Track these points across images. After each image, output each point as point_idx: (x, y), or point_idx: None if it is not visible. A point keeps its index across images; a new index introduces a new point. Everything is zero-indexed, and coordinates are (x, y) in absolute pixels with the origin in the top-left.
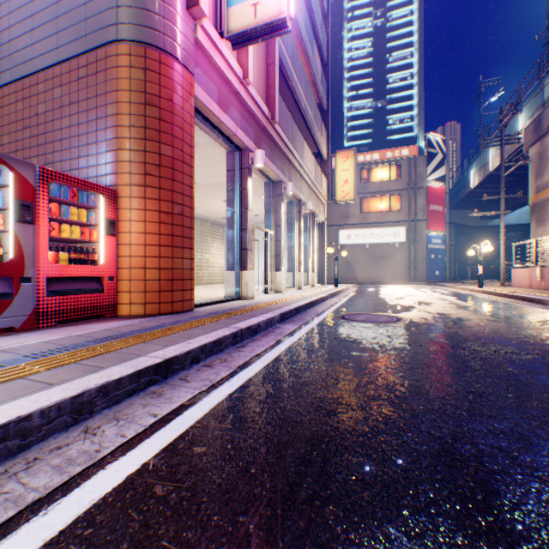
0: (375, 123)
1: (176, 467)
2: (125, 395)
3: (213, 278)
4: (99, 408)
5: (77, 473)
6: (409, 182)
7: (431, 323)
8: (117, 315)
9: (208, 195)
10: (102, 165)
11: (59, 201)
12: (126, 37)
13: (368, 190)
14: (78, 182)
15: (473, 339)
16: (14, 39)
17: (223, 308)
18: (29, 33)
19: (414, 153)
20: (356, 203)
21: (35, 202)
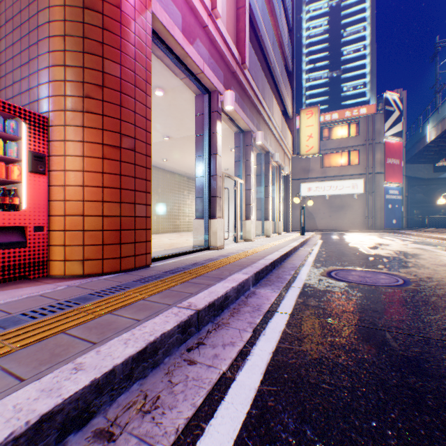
0: (330, 91)
1: None
2: None
3: (188, 226)
4: None
5: None
6: (367, 138)
7: None
8: (50, 274)
9: (182, 149)
10: (34, 88)
11: None
12: None
13: (327, 146)
14: None
15: None
16: None
17: (186, 262)
18: None
19: (372, 111)
20: (316, 159)
21: None
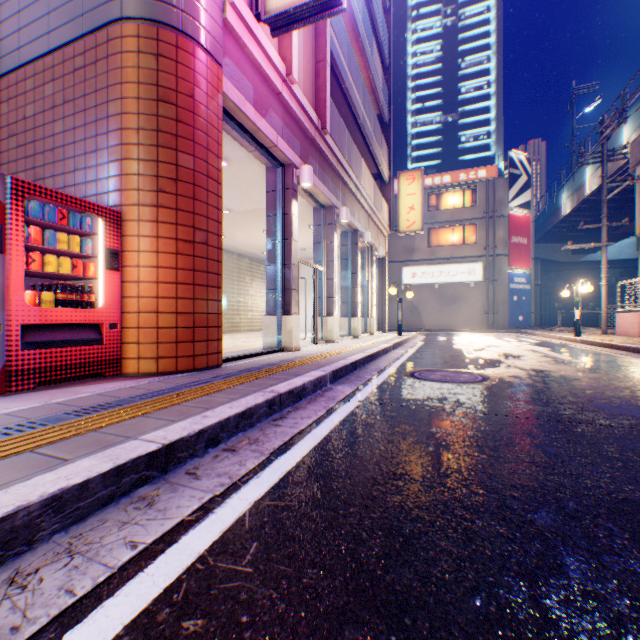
0: (444, 141)
1: None
2: (95, 507)
3: (252, 324)
4: (47, 533)
5: None
6: (487, 209)
7: (529, 384)
8: (122, 373)
9: (246, 224)
10: (103, 179)
11: (42, 224)
12: (133, 14)
13: (437, 219)
14: (67, 199)
15: (593, 407)
16: None
17: (260, 363)
18: (15, 16)
19: (493, 175)
20: (423, 235)
21: (5, 224)
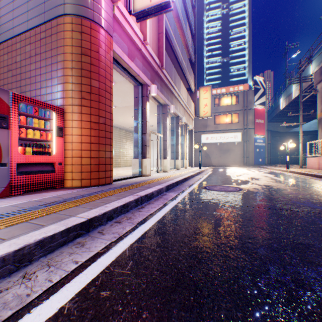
0: (222, 71)
1: (85, 311)
2: (58, 246)
3: (126, 163)
4: (37, 257)
5: (7, 318)
6: (243, 105)
7: (262, 192)
8: (64, 186)
9: (123, 113)
10: (55, 92)
11: (26, 114)
12: (69, 12)
13: (219, 110)
14: (38, 102)
15: (291, 203)
16: (2, 16)
17: (131, 182)
18: (11, 12)
19: (246, 88)
20: (211, 118)
21: (9, 115)
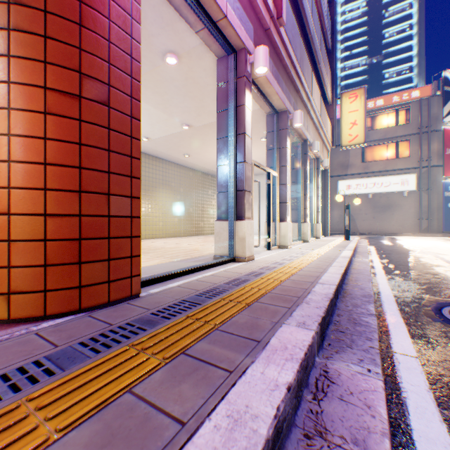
0: (369, 79)
1: None
2: None
3: (213, 228)
4: None
5: None
6: (421, 125)
7: None
8: None
9: (204, 141)
10: None
11: None
12: None
13: (370, 138)
14: None
15: None
16: None
17: (198, 287)
18: None
19: (427, 94)
20: (357, 153)
21: None
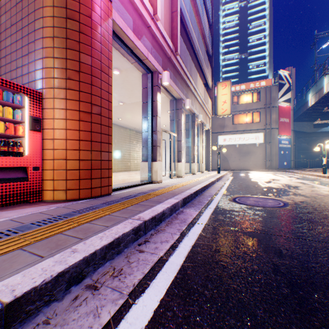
0: (240, 68)
1: None
2: None
3: (137, 167)
4: None
5: None
6: (266, 103)
7: (321, 209)
8: (43, 199)
9: (132, 111)
10: (32, 72)
11: None
12: None
13: (237, 109)
14: None
15: None
16: None
17: (136, 192)
18: None
19: (269, 84)
20: (229, 118)
21: None
